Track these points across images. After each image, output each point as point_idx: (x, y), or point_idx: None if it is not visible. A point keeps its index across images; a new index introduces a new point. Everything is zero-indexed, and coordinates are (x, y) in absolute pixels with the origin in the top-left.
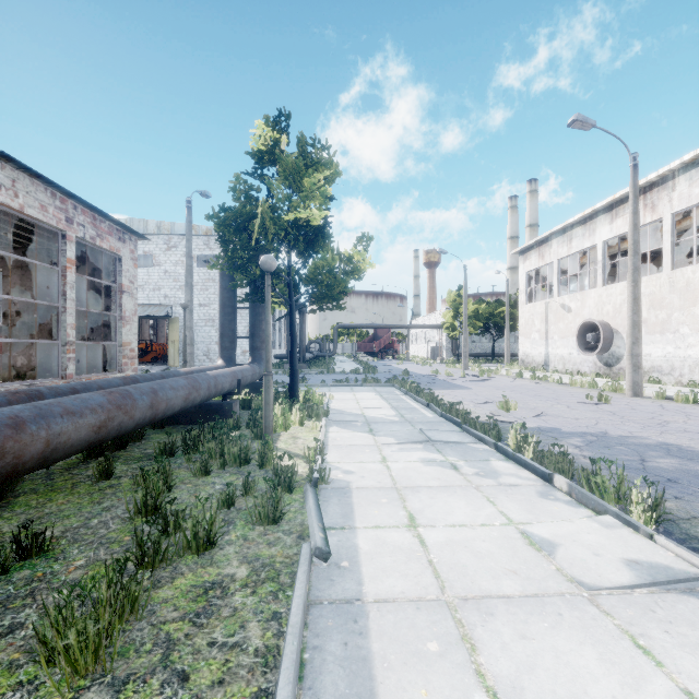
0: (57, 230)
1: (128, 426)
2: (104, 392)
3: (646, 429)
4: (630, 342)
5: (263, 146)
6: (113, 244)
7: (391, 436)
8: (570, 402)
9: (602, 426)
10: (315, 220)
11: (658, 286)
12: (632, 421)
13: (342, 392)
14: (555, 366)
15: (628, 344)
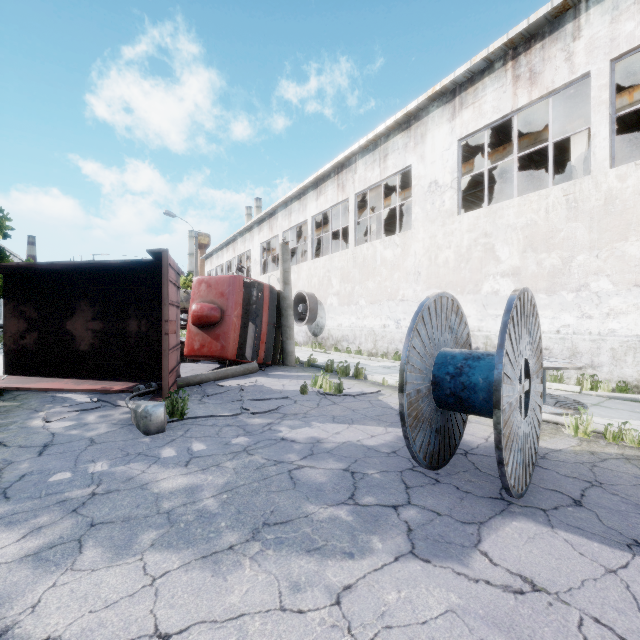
0: None
1: None
2: None
3: None
4: None
5: None
6: None
7: None
8: None
9: None
10: None
11: None
12: None
13: None
14: None
15: None
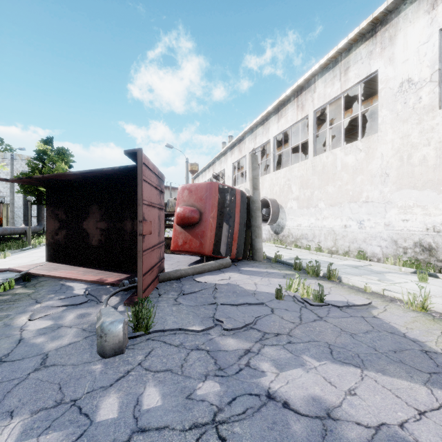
0: None
1: None
2: None
3: None
4: None
5: (41, 148)
6: None
7: None
8: None
9: None
10: None
11: None
12: None
13: None
14: None
15: None
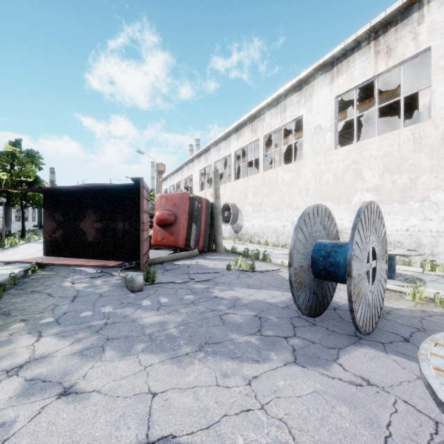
0: None
1: None
2: None
3: None
4: None
5: (9, 150)
6: None
7: None
8: None
9: None
10: (30, 180)
11: None
12: None
13: None
14: None
15: None
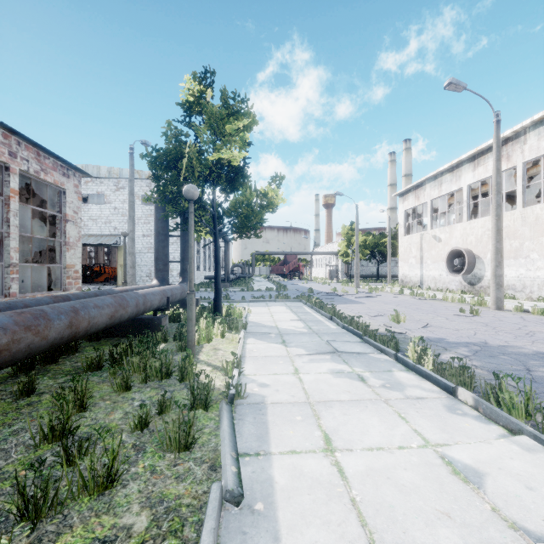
0: (0, 163)
1: (40, 347)
2: (12, 313)
3: (518, 339)
4: (494, 265)
5: (191, 99)
6: (57, 178)
7: (301, 347)
8: (447, 314)
9: (480, 336)
10: (235, 160)
11: (512, 221)
12: (504, 331)
13: (258, 307)
14: (428, 285)
15: (492, 267)
